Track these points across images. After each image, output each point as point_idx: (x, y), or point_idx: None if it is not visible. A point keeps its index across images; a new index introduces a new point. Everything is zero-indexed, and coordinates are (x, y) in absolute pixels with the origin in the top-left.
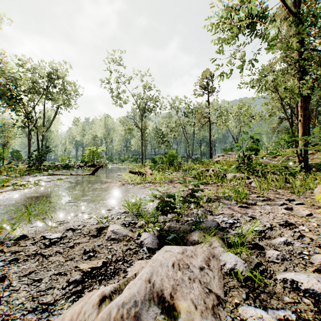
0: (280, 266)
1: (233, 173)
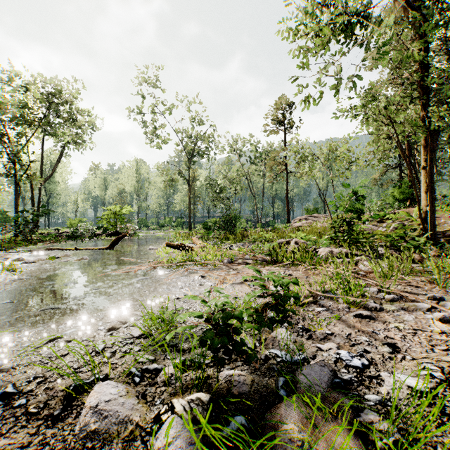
0: None
1: (328, 247)
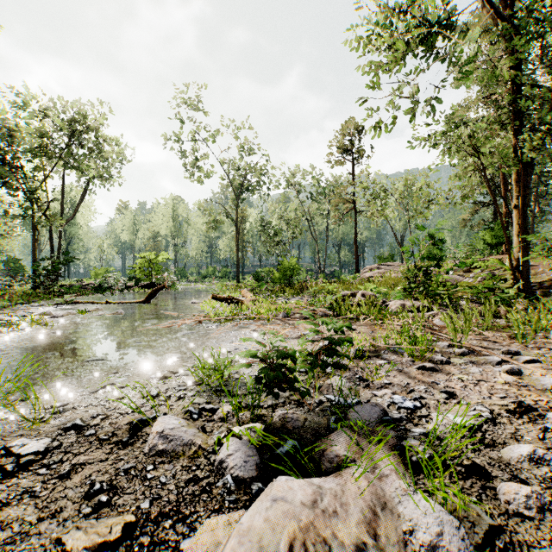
0: (537, 528)
1: (400, 300)
